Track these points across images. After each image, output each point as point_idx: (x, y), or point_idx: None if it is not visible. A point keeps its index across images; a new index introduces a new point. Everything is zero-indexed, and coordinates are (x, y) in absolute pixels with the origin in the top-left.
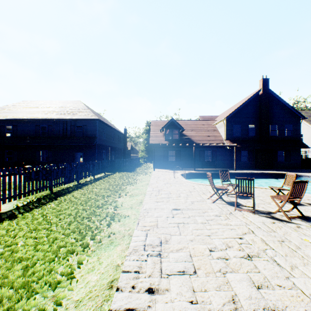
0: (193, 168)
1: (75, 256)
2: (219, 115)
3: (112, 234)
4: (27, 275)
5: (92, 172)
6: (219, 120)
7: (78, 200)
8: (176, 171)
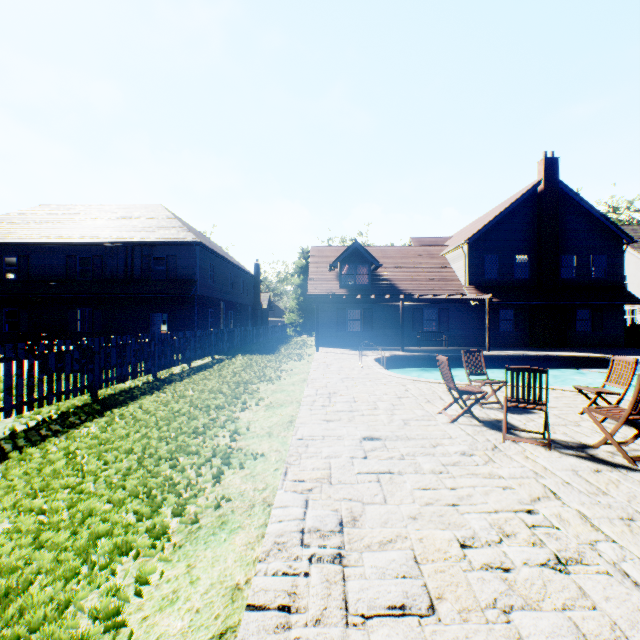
0: (400, 347)
1: (131, 561)
2: (453, 236)
3: (225, 502)
4: (2, 620)
5: (186, 355)
6: (453, 245)
7: (151, 418)
8: (364, 352)
